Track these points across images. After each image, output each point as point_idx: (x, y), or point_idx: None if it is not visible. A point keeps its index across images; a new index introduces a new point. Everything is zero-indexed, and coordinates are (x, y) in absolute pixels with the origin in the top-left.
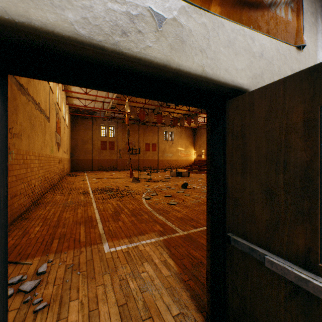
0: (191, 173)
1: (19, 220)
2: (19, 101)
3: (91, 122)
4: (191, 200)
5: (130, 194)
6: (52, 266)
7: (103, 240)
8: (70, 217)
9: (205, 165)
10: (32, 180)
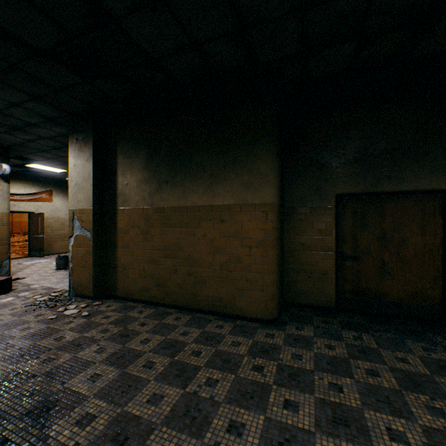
0: None
1: None
2: None
3: None
4: None
5: None
6: None
7: None
8: None
9: None
10: None
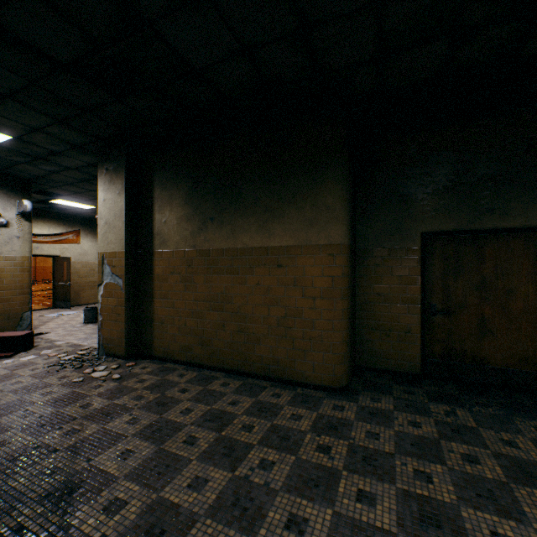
0: None
1: None
2: None
3: None
4: None
5: None
6: None
7: None
8: None
9: None
10: None
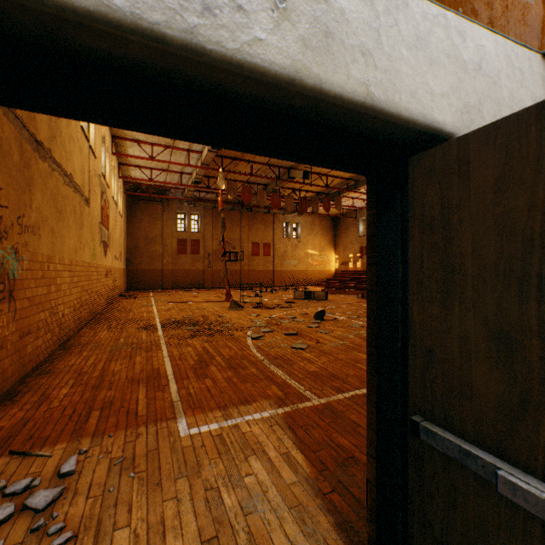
0: (331, 294)
1: (35, 374)
2: (36, 171)
3: (160, 206)
4: (332, 342)
5: (225, 331)
6: (85, 462)
7: (178, 413)
8: (121, 370)
9: (353, 279)
10: (59, 306)
